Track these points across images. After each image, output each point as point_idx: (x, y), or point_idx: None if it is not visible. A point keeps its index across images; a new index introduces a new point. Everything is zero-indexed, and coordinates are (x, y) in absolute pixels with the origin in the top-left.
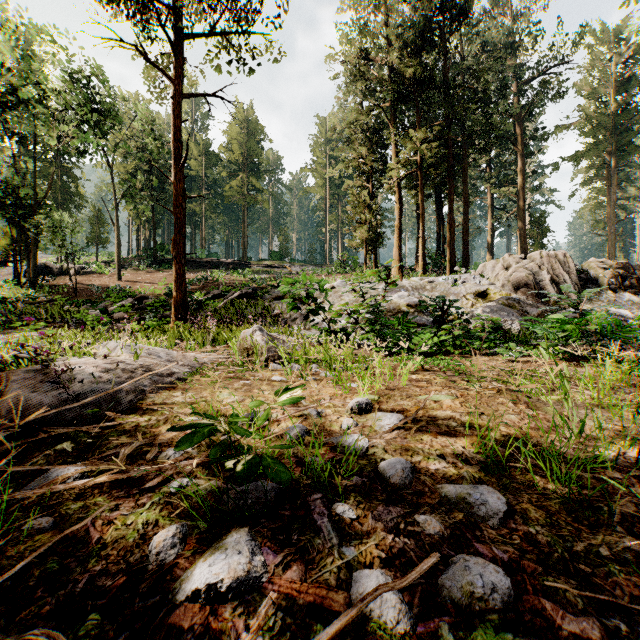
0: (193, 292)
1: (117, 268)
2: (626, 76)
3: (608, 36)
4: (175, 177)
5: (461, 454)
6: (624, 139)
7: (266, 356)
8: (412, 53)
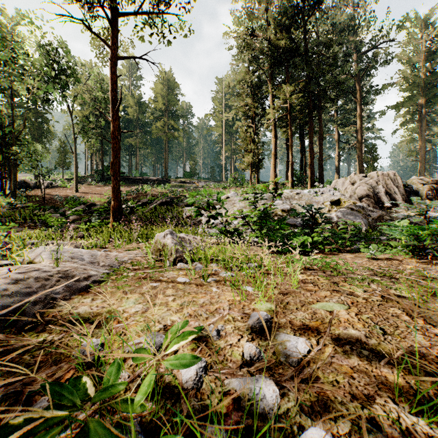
0: (128, 200)
1: (75, 183)
2: (432, 49)
3: (420, 21)
4: (113, 117)
5: (398, 418)
6: (431, 93)
7: (174, 256)
8: (284, 30)
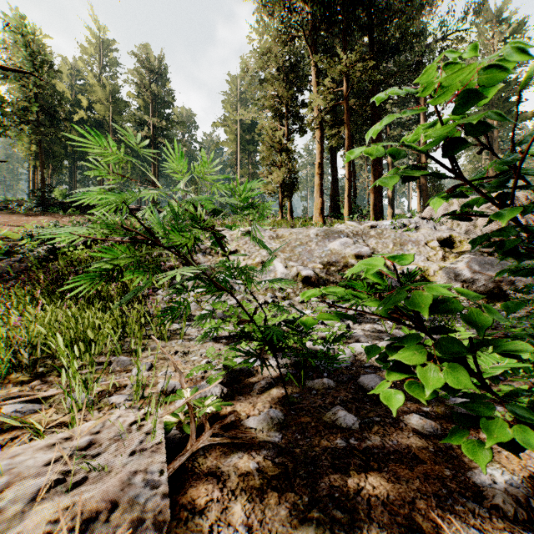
0: None
1: None
2: None
3: (491, 16)
4: None
5: None
6: (505, 108)
7: None
8: None
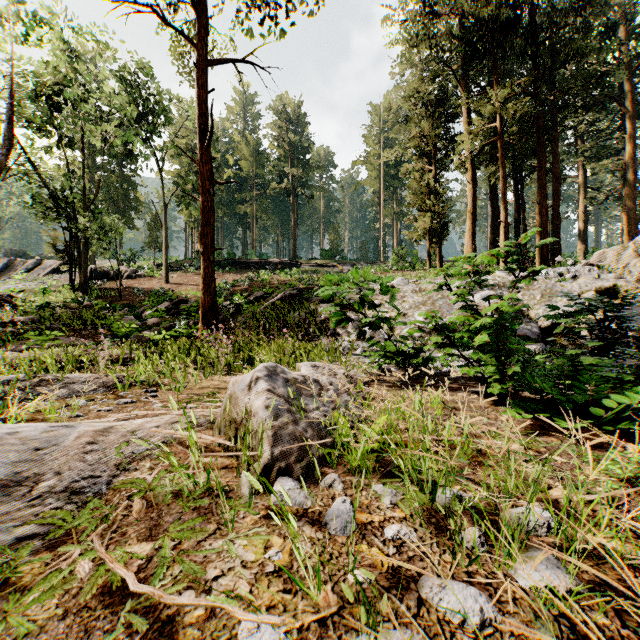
0: (235, 294)
1: (165, 271)
2: None
3: None
4: (203, 158)
5: None
6: None
7: (267, 456)
8: None
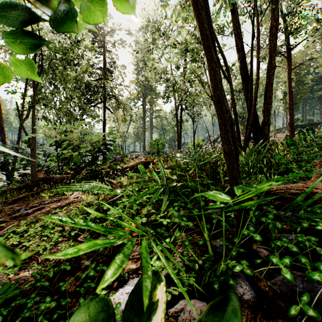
0: None
1: (274, 133)
2: None
3: None
4: (290, 99)
5: None
6: None
7: None
8: None
